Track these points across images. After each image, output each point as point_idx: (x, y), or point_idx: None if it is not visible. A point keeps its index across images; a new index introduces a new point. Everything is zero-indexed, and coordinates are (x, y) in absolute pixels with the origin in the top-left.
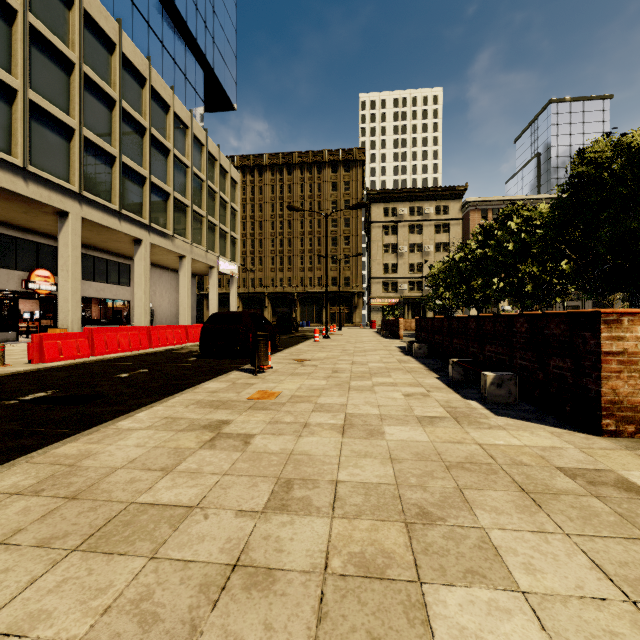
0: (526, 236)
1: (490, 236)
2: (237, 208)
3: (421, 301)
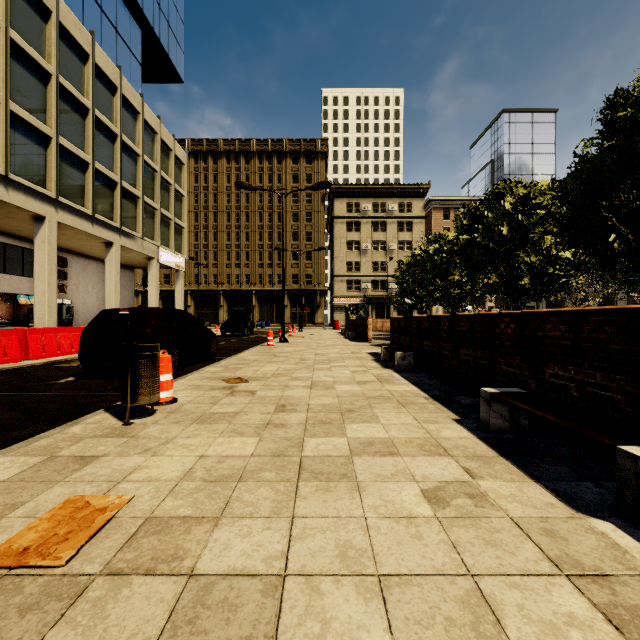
0: (523, 218)
1: (477, 220)
2: (184, 192)
3: (389, 299)
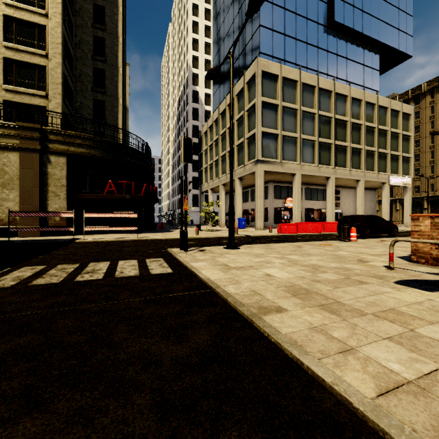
0: None
1: None
2: (410, 134)
3: None
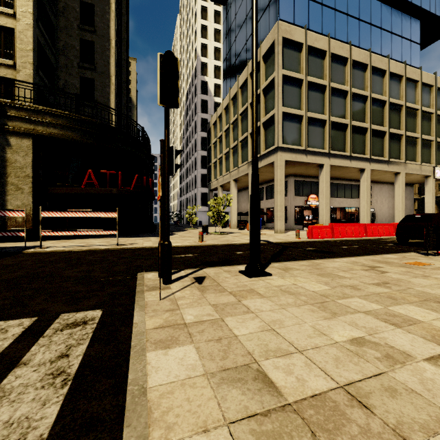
0: None
1: None
2: None
3: None
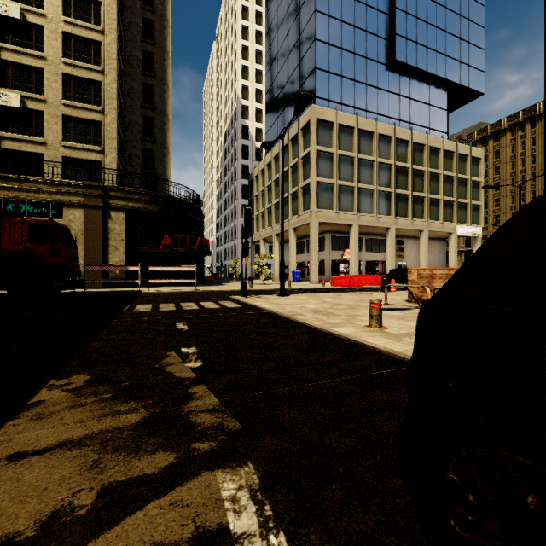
0: None
1: None
2: (480, 179)
3: None
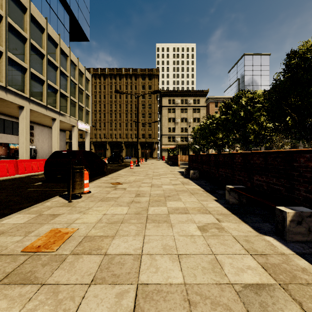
0: (250, 108)
1: (229, 108)
2: (89, 94)
3: (188, 146)
